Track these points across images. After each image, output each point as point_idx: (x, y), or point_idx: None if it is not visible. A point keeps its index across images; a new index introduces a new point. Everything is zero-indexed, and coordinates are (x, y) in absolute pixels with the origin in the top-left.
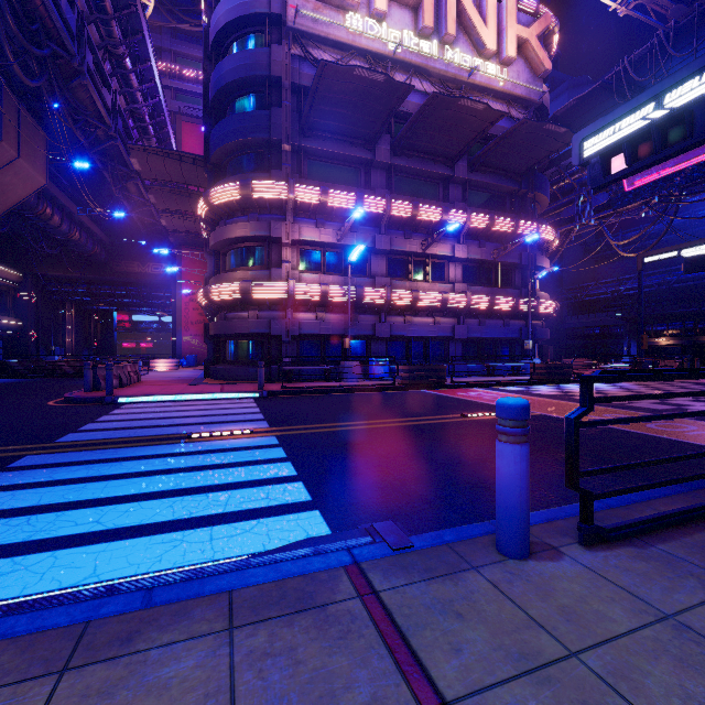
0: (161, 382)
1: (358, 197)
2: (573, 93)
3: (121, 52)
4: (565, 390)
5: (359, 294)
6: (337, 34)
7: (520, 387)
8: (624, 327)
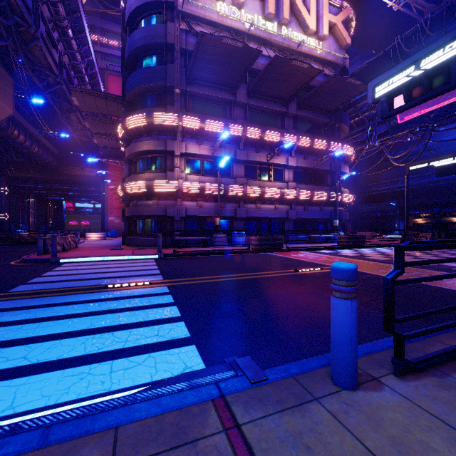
0: (92, 248)
1: (225, 125)
2: (363, 61)
3: (65, 25)
4: (361, 252)
5: (226, 189)
6: (211, 16)
7: (331, 250)
8: (395, 212)
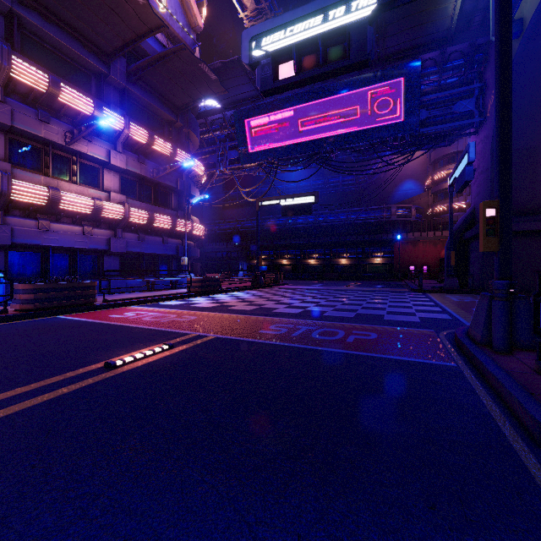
0: None
1: None
2: None
3: None
4: (219, 300)
5: None
6: None
7: (180, 300)
8: (240, 253)
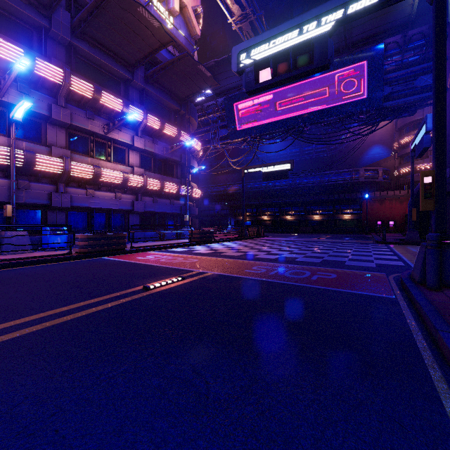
0: None
1: (27, 55)
2: None
3: None
4: (213, 248)
5: (28, 159)
6: None
7: (184, 248)
8: (228, 210)
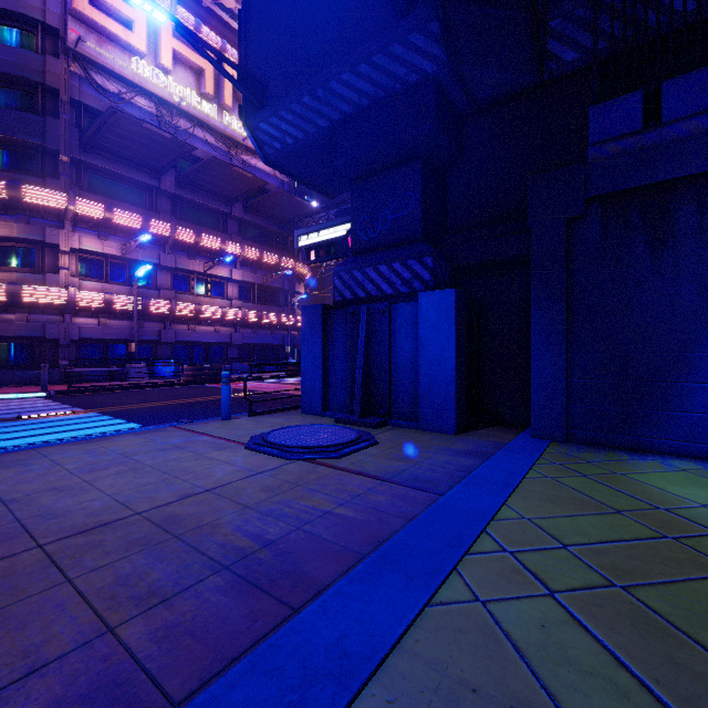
0: None
1: (144, 220)
2: None
3: None
4: None
5: (146, 305)
6: (123, 71)
7: (278, 379)
8: None
